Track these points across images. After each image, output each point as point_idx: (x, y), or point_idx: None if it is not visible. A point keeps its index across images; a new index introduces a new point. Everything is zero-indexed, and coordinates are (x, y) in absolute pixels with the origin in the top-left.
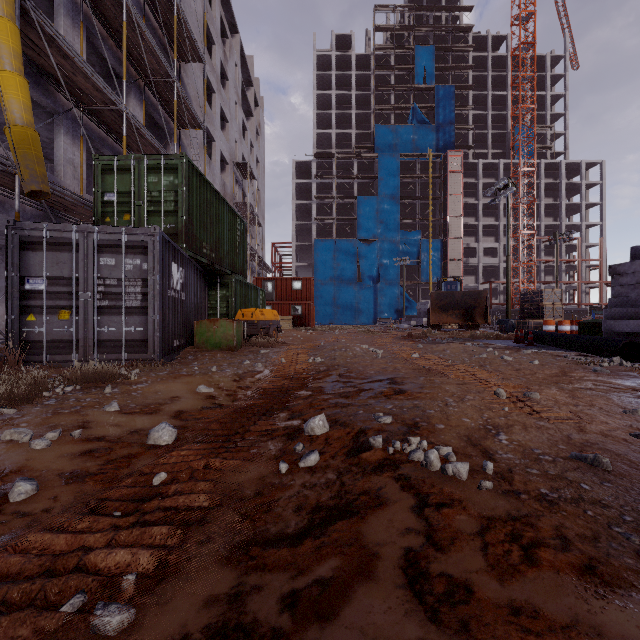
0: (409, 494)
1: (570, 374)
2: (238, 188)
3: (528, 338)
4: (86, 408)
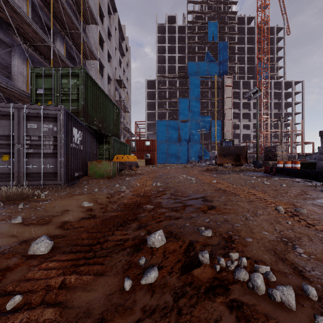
0: None
1: (309, 193)
2: (117, 93)
3: (273, 171)
4: None
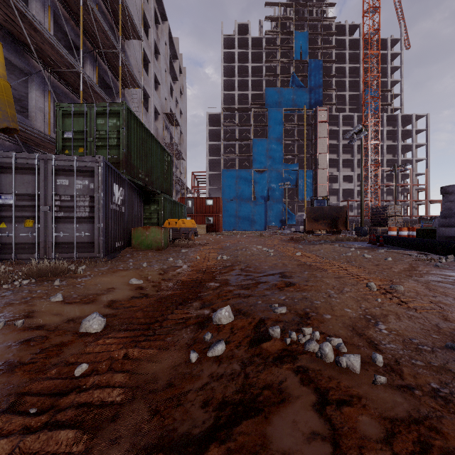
0: (309, 389)
1: (418, 269)
2: (167, 132)
3: (379, 240)
4: (35, 299)
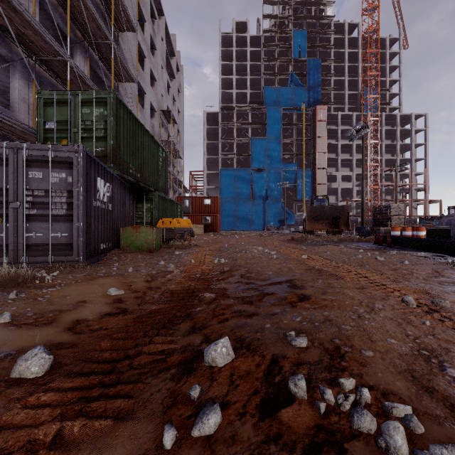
0: None
1: (445, 274)
2: (164, 130)
3: (387, 241)
4: None
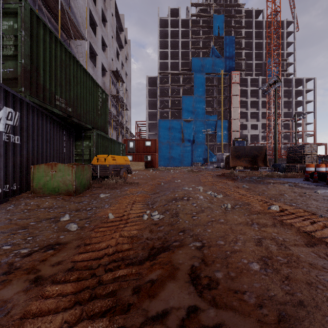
0: None
1: None
2: (113, 87)
3: (327, 178)
4: None
